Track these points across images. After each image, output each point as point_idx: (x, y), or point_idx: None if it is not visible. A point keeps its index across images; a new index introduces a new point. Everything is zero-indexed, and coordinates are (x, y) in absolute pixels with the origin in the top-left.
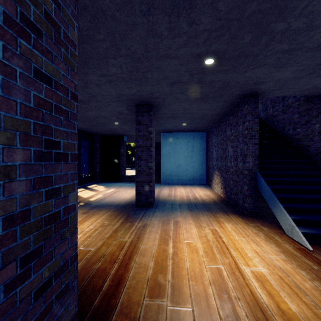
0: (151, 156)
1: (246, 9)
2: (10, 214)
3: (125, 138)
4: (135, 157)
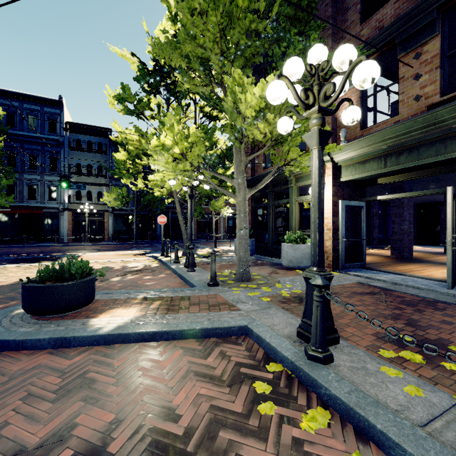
0: None
1: None
2: (406, 229)
3: None
4: None
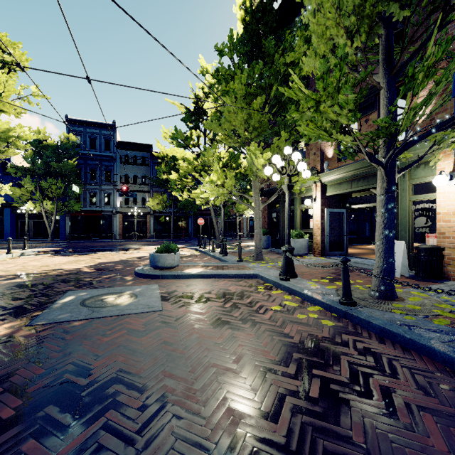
0: None
1: None
2: None
3: None
4: None
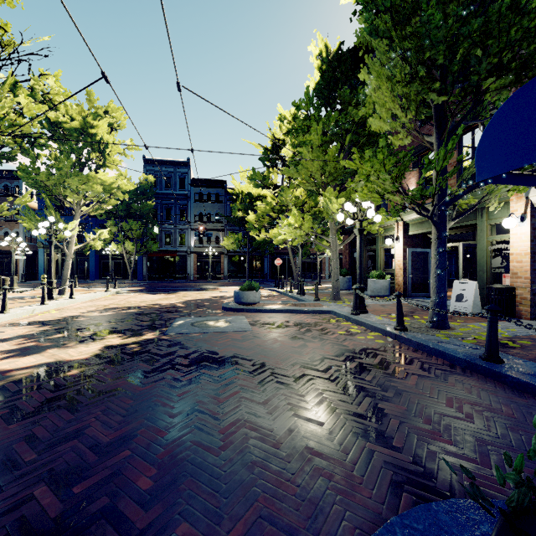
0: None
1: None
2: None
3: None
4: None
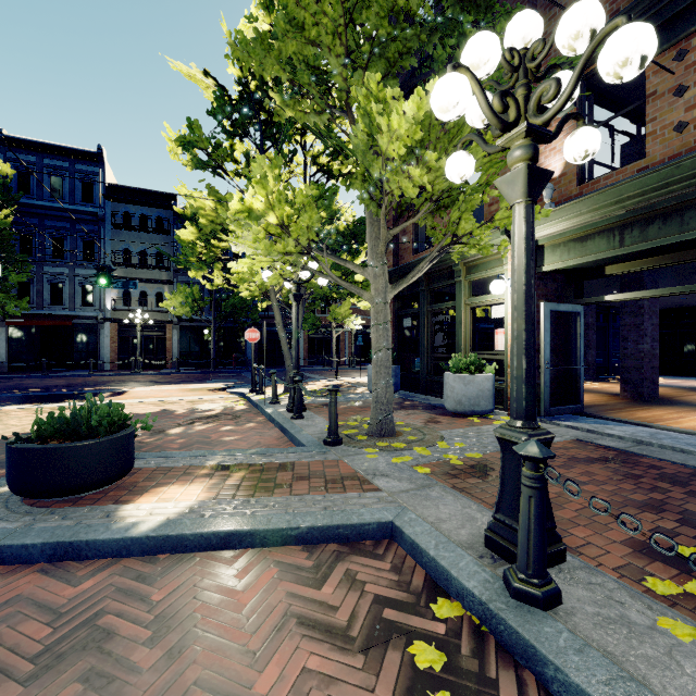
0: None
1: None
2: (648, 350)
3: None
4: None
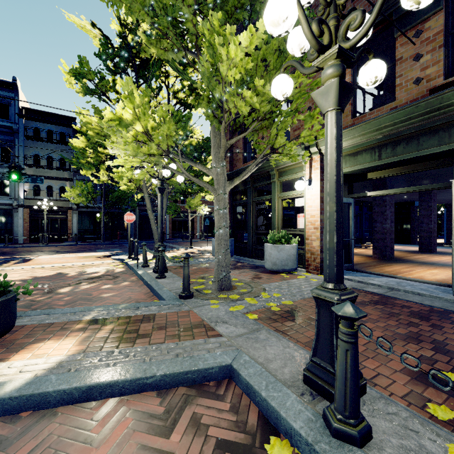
0: (430, 221)
1: (451, 175)
2: (388, 228)
3: (417, 203)
4: (442, 221)
